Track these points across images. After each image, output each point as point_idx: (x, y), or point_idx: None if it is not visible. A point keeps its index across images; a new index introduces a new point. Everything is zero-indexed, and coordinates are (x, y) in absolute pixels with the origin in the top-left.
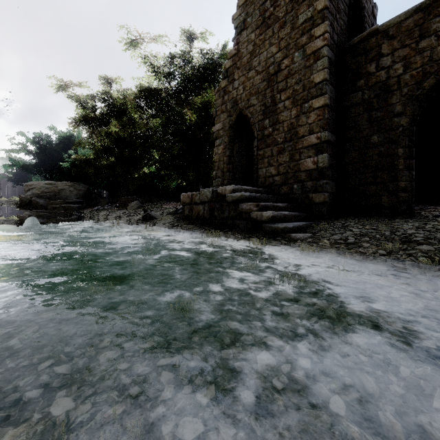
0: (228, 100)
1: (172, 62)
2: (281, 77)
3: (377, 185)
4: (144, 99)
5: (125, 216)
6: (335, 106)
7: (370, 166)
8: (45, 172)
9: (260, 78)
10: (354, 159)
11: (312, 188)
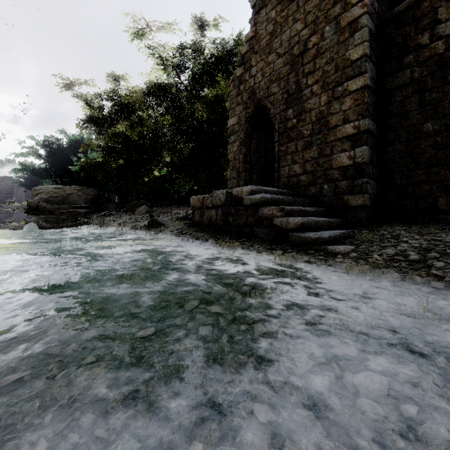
0: (244, 90)
1: (182, 53)
2: (308, 58)
3: (432, 184)
4: (153, 95)
5: (131, 222)
6: (375, 88)
7: (422, 161)
8: (55, 177)
9: (282, 61)
10: (400, 153)
11: (347, 188)
